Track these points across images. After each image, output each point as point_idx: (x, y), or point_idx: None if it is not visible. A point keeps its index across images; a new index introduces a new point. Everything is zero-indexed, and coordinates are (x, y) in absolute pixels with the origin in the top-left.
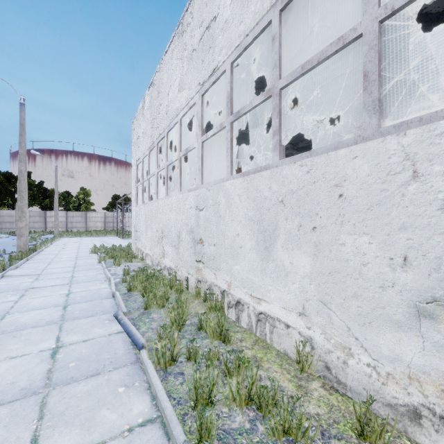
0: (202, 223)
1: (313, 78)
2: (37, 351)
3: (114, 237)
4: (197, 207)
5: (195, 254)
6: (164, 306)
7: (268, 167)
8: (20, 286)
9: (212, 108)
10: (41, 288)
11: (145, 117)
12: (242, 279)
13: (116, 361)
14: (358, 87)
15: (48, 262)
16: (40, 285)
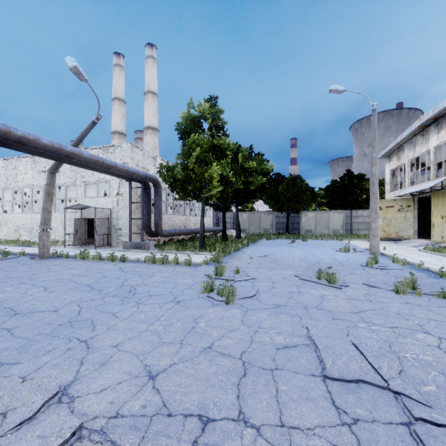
0: None
1: None
2: None
3: None
4: None
5: None
6: None
7: (1, 214)
8: None
9: None
10: None
11: None
12: None
13: None
14: None
15: None
16: None
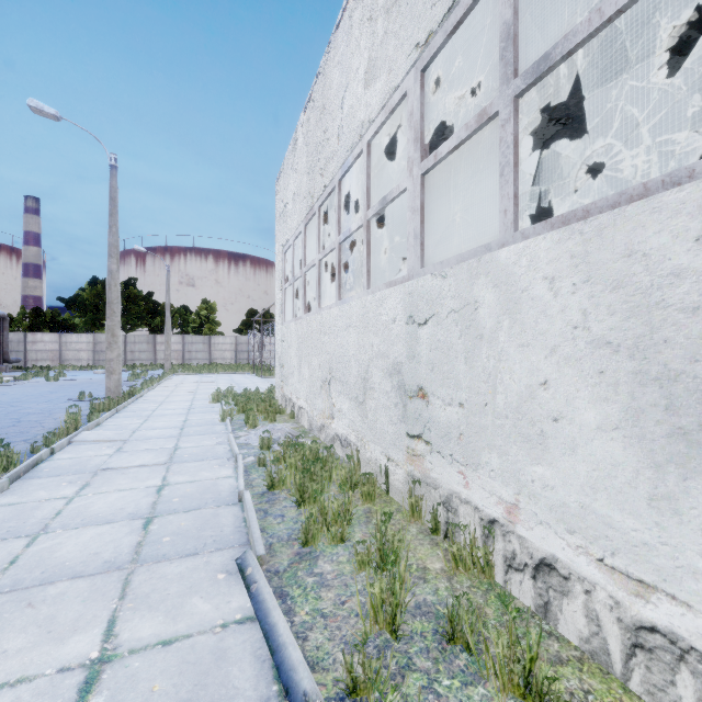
0: (426, 352)
1: (657, 31)
2: (55, 669)
3: (248, 375)
4: (410, 317)
5: (405, 419)
6: (345, 539)
7: (687, 175)
8: (89, 463)
9: None
10: (120, 471)
11: (297, 165)
12: (562, 508)
13: None
14: None
15: (146, 417)
16: (120, 464)
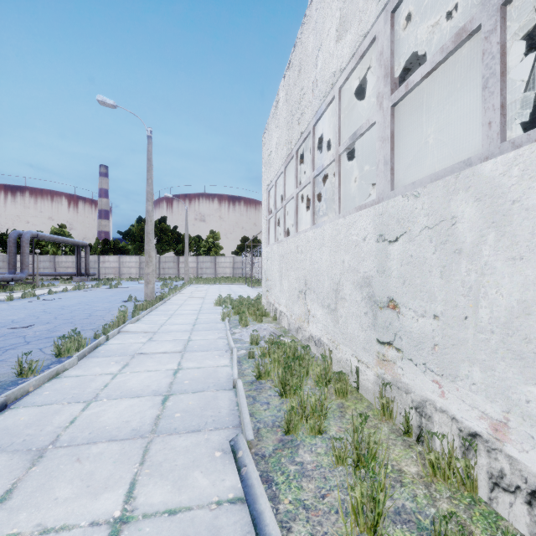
0: (396, 267)
1: None
2: (87, 522)
3: (242, 285)
4: (380, 235)
5: (375, 327)
6: (322, 431)
7: None
8: (130, 348)
9: None
10: (149, 356)
11: (279, 121)
12: None
13: None
14: None
15: (170, 315)
16: (150, 350)
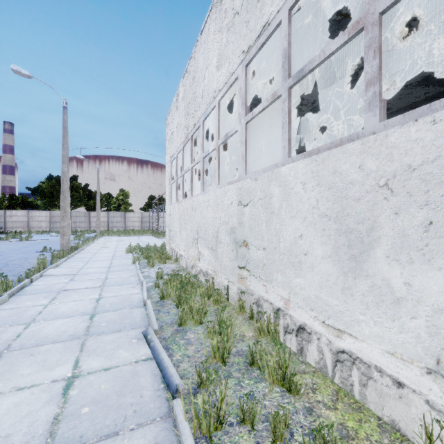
0: (247, 221)
1: None
2: (49, 381)
3: (149, 236)
4: (240, 202)
5: (237, 258)
6: (202, 322)
7: (356, 137)
8: (54, 287)
9: (251, 94)
10: (74, 291)
11: (179, 110)
12: (308, 298)
13: (141, 410)
14: (441, 48)
15: (86, 261)
16: (73, 287)
